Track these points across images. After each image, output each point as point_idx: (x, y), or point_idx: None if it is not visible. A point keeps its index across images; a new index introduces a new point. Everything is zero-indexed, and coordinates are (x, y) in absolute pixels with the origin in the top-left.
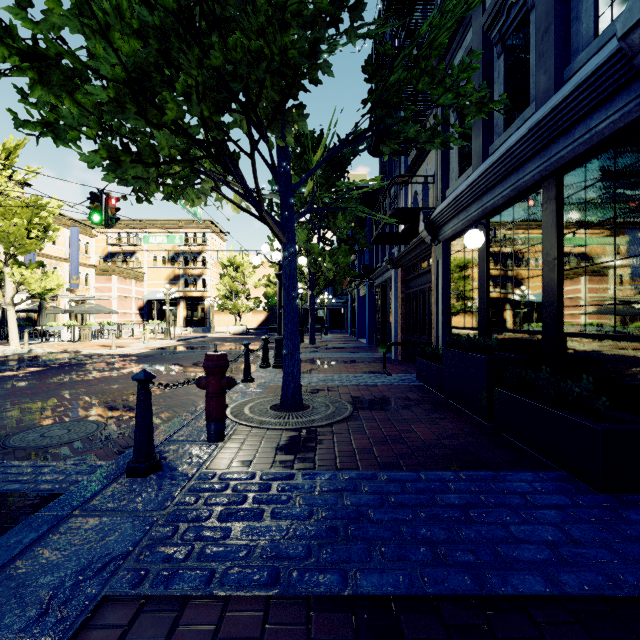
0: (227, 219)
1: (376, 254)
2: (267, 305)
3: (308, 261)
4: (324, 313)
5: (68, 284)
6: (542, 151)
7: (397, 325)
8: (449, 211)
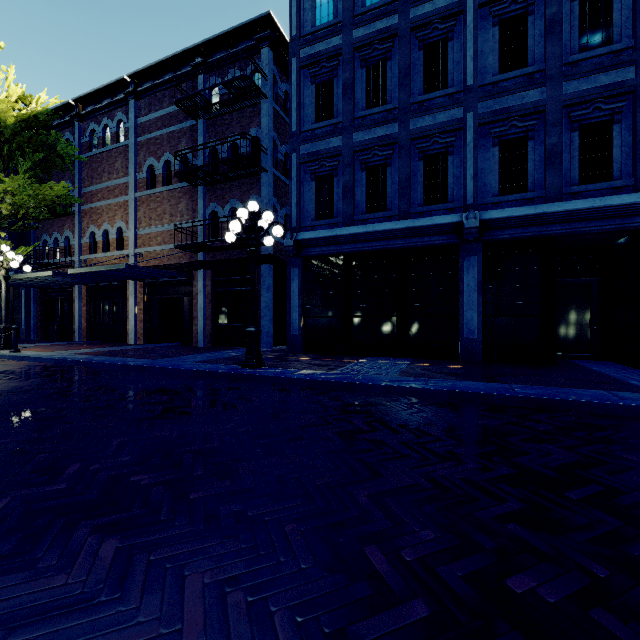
0: None
1: None
2: None
3: None
4: None
5: None
6: None
7: None
8: None
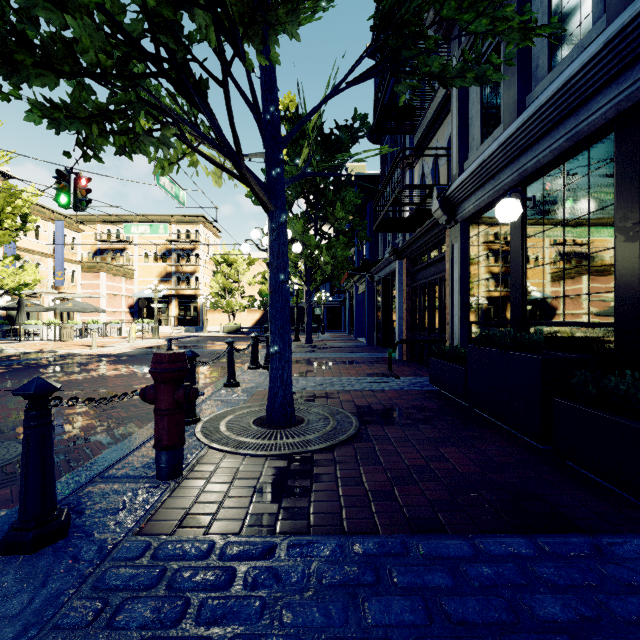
0: (216, 207)
1: (376, 247)
2: (262, 303)
3: (304, 254)
4: (321, 312)
5: (52, 281)
6: (622, 74)
7: (402, 322)
8: (471, 182)
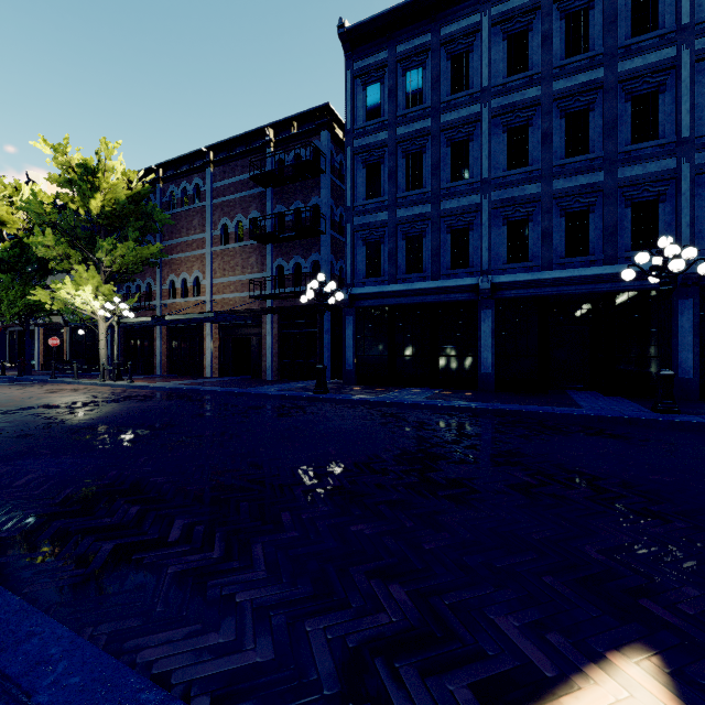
0: None
1: None
2: None
3: None
4: None
5: None
6: None
7: (40, 354)
8: None
